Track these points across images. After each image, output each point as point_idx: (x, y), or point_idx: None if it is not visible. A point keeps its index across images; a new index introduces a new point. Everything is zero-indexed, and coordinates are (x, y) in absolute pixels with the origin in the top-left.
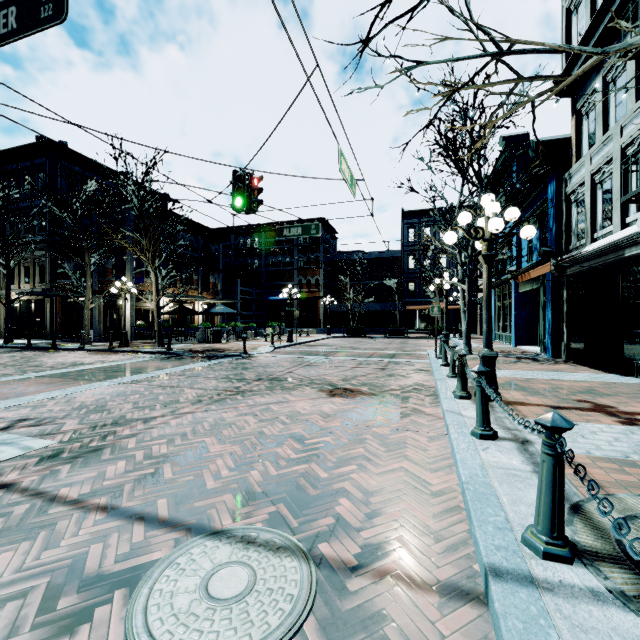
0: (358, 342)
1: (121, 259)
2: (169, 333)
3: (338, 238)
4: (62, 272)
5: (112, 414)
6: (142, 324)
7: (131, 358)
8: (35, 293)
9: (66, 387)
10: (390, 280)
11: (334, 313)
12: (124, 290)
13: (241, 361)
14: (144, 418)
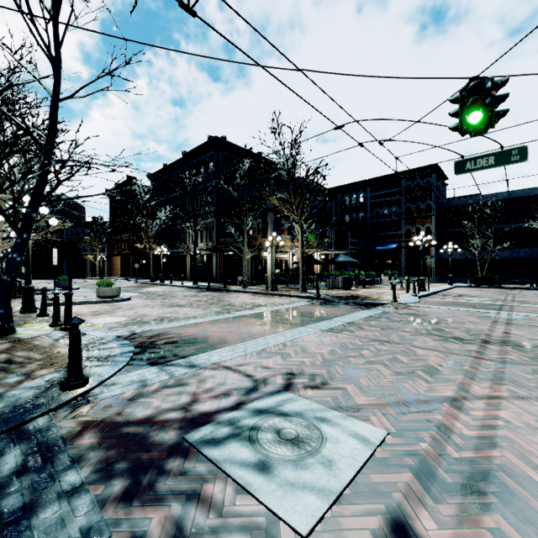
0: (505, 293)
1: (265, 219)
2: (317, 280)
3: (447, 184)
4: (223, 233)
5: (382, 381)
6: (280, 272)
7: (291, 301)
8: (210, 249)
9: (279, 331)
10: (524, 223)
11: (446, 261)
12: (274, 243)
13: (406, 311)
14: (440, 398)
